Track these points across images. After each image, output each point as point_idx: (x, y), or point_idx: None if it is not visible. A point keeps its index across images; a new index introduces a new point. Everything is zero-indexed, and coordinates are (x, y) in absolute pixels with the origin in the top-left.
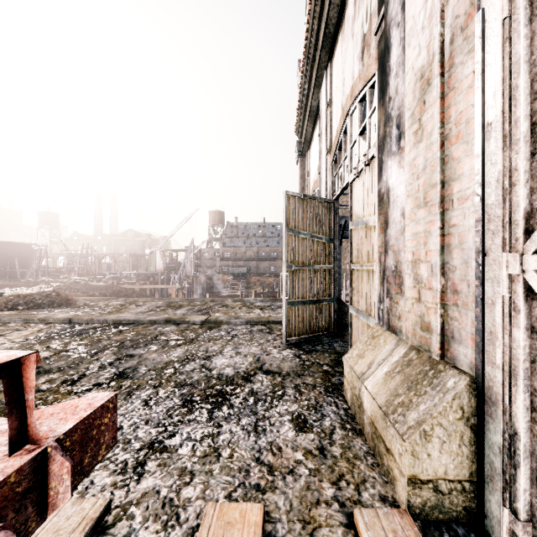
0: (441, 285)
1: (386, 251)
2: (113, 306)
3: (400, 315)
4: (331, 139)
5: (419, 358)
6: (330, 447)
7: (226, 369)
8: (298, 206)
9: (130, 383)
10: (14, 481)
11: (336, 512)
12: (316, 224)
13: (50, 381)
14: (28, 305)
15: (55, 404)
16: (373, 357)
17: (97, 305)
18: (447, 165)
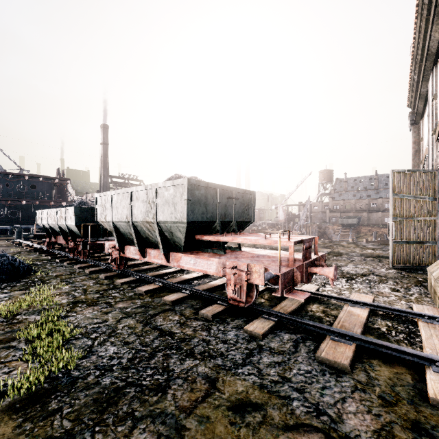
0: None
1: None
2: None
3: None
4: (436, 123)
5: None
6: (409, 297)
7: (351, 271)
8: (402, 178)
9: None
10: (317, 258)
11: (405, 305)
12: (419, 188)
13: None
14: None
15: None
16: None
17: None
18: None
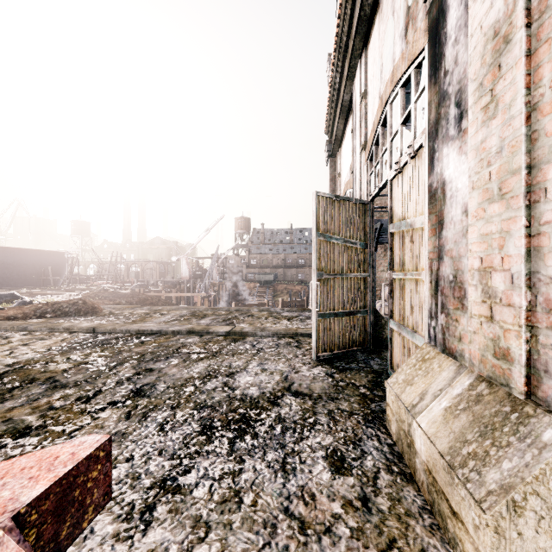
0: (527, 301)
1: (440, 257)
2: (138, 315)
3: (461, 335)
4: (366, 134)
5: (492, 394)
6: (374, 497)
7: (251, 389)
8: (329, 209)
9: (146, 403)
10: None
11: None
12: (350, 228)
13: (65, 397)
14: (55, 313)
15: (66, 424)
16: (426, 385)
17: (122, 314)
18: (537, 143)
